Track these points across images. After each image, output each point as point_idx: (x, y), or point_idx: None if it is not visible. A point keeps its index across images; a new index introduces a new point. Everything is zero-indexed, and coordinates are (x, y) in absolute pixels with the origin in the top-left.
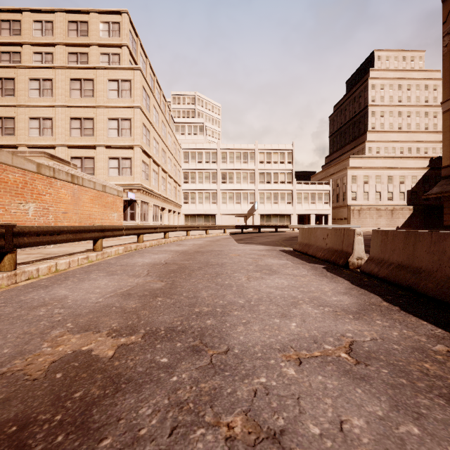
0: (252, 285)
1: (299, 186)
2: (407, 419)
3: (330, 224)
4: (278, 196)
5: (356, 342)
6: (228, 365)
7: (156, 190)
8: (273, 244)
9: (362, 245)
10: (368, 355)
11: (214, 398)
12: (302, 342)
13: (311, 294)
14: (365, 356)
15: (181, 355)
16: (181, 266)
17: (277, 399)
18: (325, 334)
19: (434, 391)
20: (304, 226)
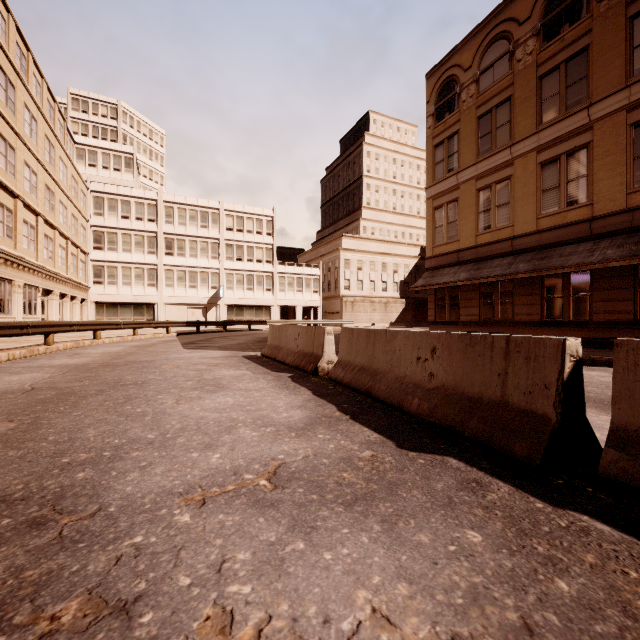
0: (179, 409)
1: (281, 268)
2: (299, 536)
3: (321, 319)
4: (253, 280)
5: (285, 464)
6: (90, 532)
7: (31, 258)
8: (238, 348)
9: (333, 346)
10: (292, 476)
11: (44, 586)
12: (218, 477)
13: (259, 412)
14: (288, 478)
15: (3, 538)
16: (64, 391)
17: (149, 558)
18: (252, 461)
19: (340, 500)
20: (288, 321)
